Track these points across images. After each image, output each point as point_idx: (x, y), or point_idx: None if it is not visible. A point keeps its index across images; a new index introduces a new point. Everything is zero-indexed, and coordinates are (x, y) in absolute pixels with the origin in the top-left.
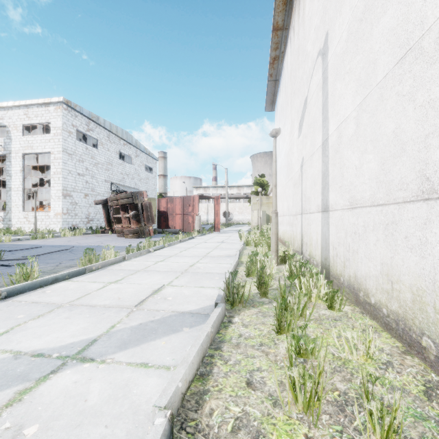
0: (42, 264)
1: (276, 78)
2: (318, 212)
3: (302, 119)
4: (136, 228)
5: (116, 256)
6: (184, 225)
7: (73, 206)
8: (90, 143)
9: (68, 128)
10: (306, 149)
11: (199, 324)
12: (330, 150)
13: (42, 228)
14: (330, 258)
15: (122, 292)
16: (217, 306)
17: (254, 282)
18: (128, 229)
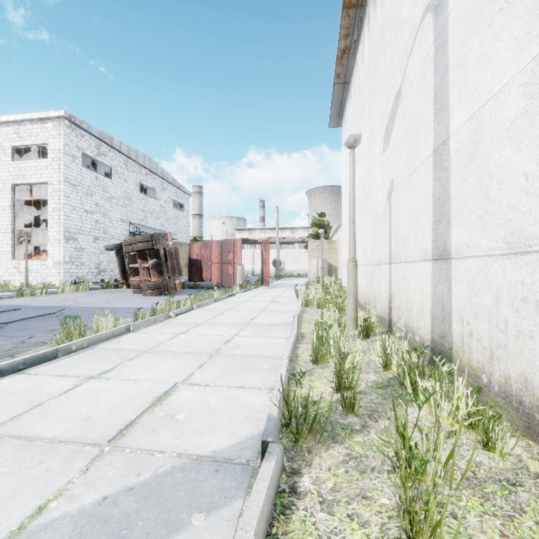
0: (1, 339)
1: (344, 80)
2: (425, 261)
3: (390, 123)
4: (158, 282)
5: (116, 326)
6: (223, 277)
7: (79, 252)
8: (103, 172)
9: (72, 151)
10: (400, 166)
11: (229, 501)
12: (455, 158)
13: (38, 281)
14: (455, 338)
15: (99, 401)
16: (266, 453)
17: (330, 381)
18: (147, 283)
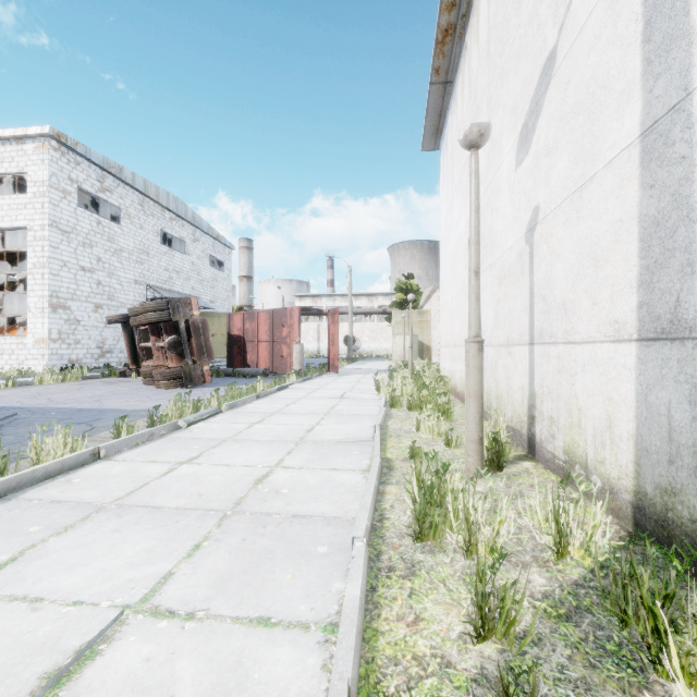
0: None
1: (446, 78)
2: (618, 343)
3: (532, 115)
4: (177, 369)
5: (75, 450)
6: (275, 360)
7: (72, 326)
8: (111, 216)
9: (62, 184)
10: (554, 180)
11: None
12: None
13: (12, 366)
14: None
15: None
16: None
17: (464, 621)
18: (161, 370)
